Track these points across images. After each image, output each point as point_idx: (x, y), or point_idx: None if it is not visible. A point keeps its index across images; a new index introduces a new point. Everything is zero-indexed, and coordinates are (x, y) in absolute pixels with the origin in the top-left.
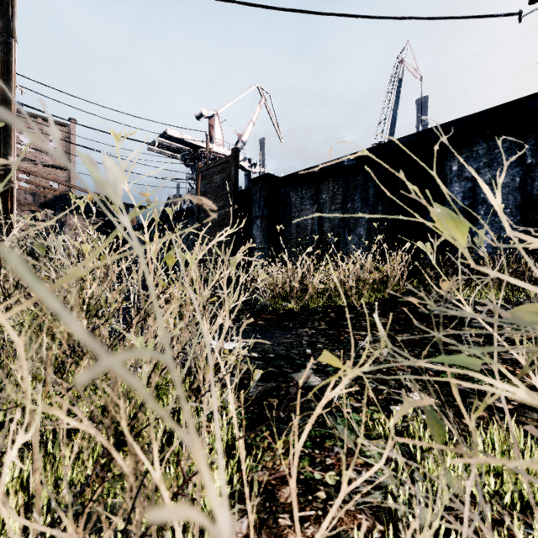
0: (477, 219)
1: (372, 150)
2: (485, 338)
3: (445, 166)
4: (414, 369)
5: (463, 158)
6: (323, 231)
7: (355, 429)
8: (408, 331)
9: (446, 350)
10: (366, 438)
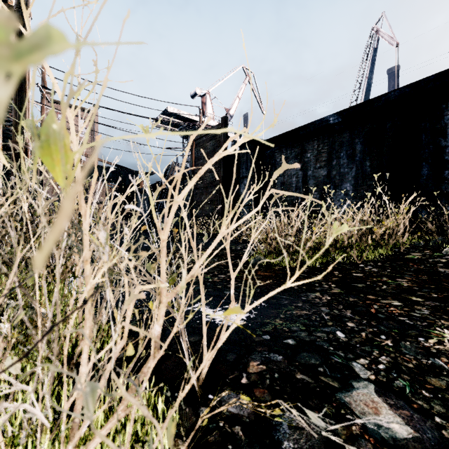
0: None
1: (360, 106)
2: None
3: (445, 116)
4: None
5: None
6: (307, 188)
7: None
8: None
9: None
10: None
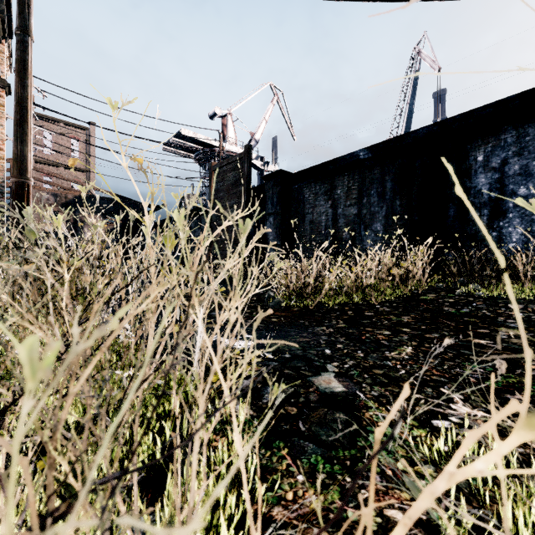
0: (505, 212)
1: (390, 142)
2: (527, 340)
3: (470, 157)
4: (452, 375)
5: (489, 147)
6: (337, 227)
7: (392, 450)
8: (436, 331)
9: (485, 352)
10: (409, 462)
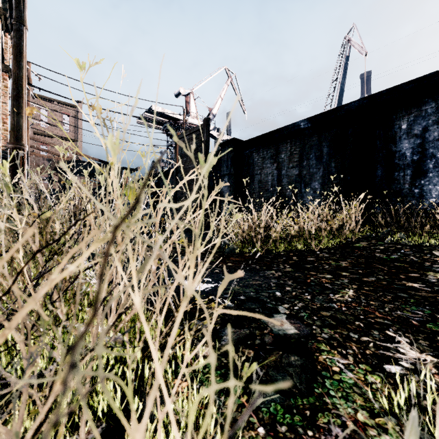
0: (425, 172)
1: (326, 113)
2: None
3: (395, 125)
4: (394, 317)
5: (412, 117)
6: (281, 186)
7: (350, 399)
8: (372, 275)
9: (420, 295)
10: (369, 413)
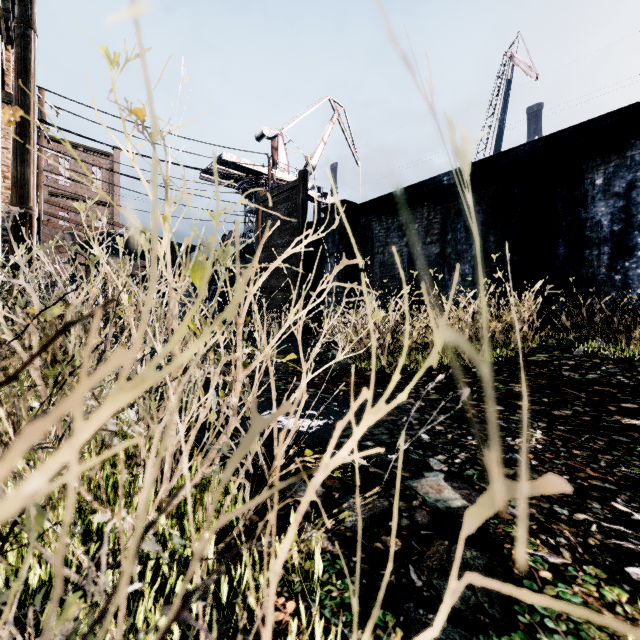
0: (632, 250)
1: (482, 163)
2: None
3: (585, 180)
4: (619, 477)
5: (611, 167)
6: (415, 270)
7: (584, 636)
8: (565, 406)
9: None
10: None
